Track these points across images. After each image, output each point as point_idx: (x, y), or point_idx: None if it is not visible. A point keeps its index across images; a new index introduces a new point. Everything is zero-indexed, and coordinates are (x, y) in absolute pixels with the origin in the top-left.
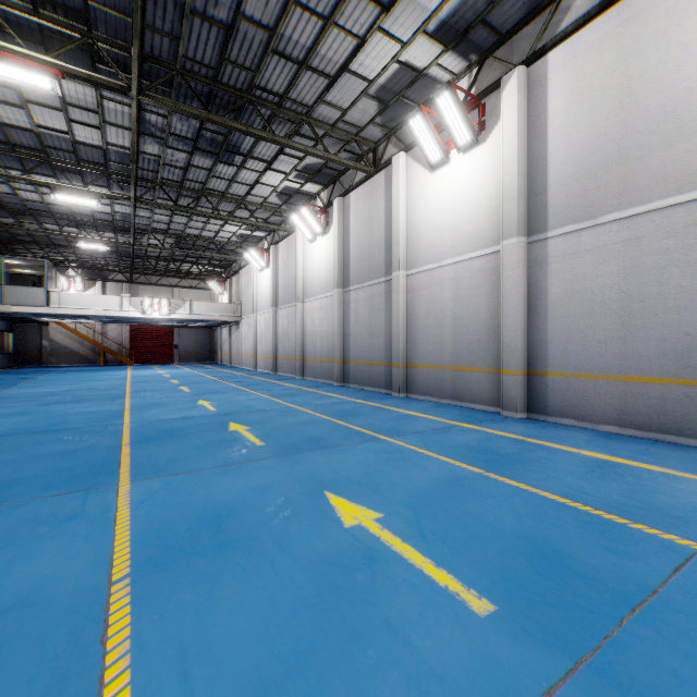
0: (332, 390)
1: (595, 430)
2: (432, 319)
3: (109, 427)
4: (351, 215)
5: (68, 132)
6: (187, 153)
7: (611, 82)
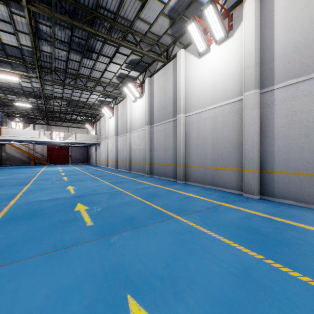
0: (144, 179)
1: (309, 209)
2: (200, 140)
3: None
4: (154, 86)
5: None
6: (66, 51)
7: None
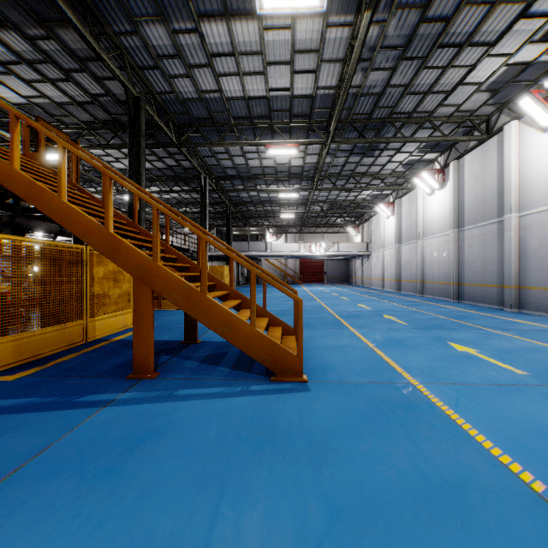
0: (448, 304)
1: None
2: (544, 250)
3: (324, 311)
4: (465, 172)
5: (288, 163)
6: (346, 157)
7: None
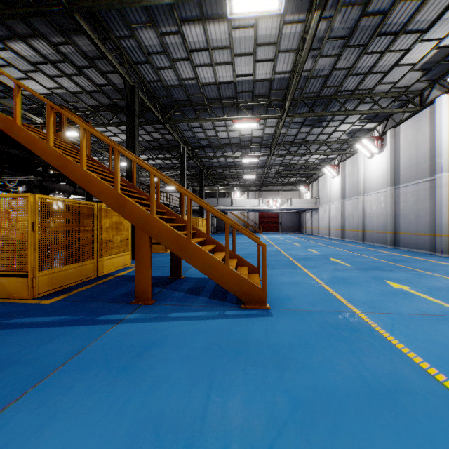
0: (386, 250)
1: None
2: None
3: (280, 255)
4: (400, 139)
5: (250, 134)
6: (298, 128)
7: None
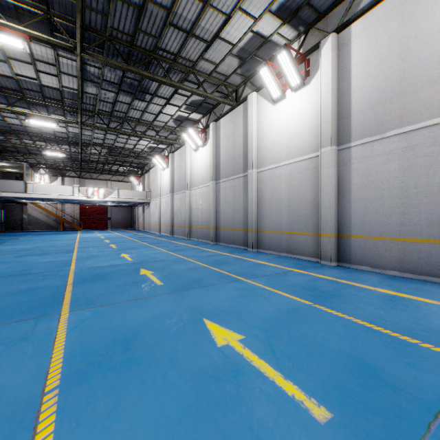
0: (209, 247)
1: (383, 274)
2: (274, 200)
3: (60, 272)
4: (221, 133)
5: (36, 78)
6: (115, 92)
7: (394, 42)
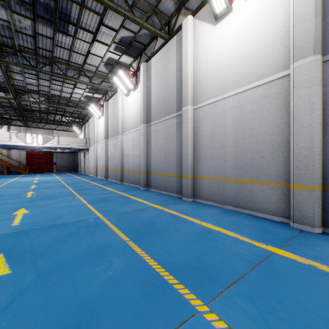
0: (138, 194)
1: None
2: (216, 141)
3: None
4: (152, 73)
5: None
6: (30, 19)
7: None
